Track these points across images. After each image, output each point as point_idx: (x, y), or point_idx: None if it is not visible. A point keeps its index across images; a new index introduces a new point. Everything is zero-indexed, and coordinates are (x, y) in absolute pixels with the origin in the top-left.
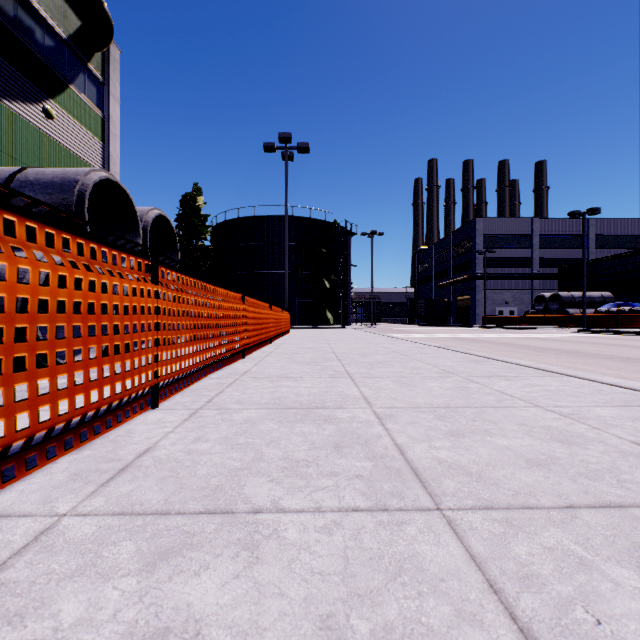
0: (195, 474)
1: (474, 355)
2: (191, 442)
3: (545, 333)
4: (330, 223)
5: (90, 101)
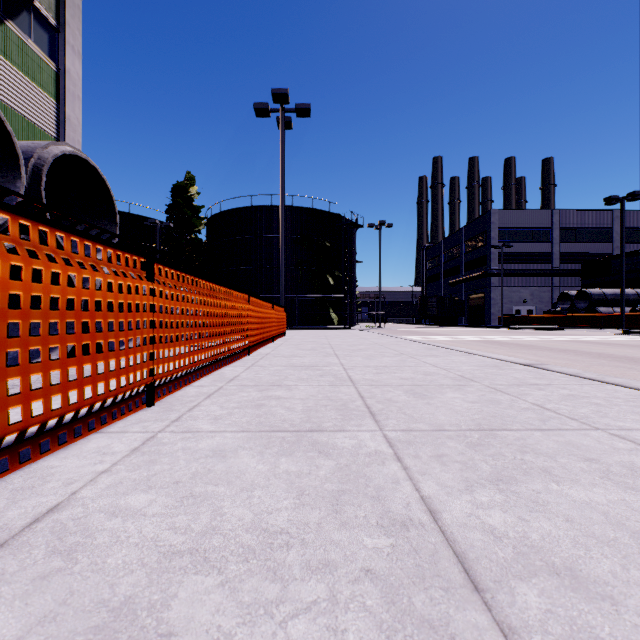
0: None
1: None
2: None
3: (587, 335)
4: (334, 214)
5: (38, 48)
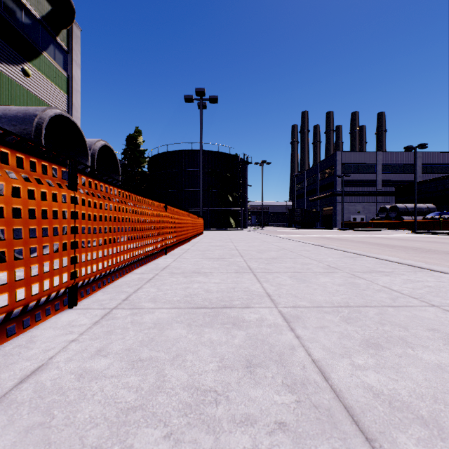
0: (73, 420)
1: (347, 252)
2: (89, 357)
3: (388, 234)
4: (232, 155)
5: (58, 65)
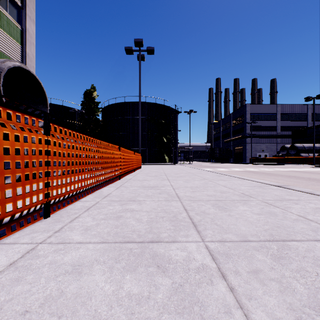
0: None
1: None
2: None
3: (297, 168)
4: (166, 106)
5: (11, 17)
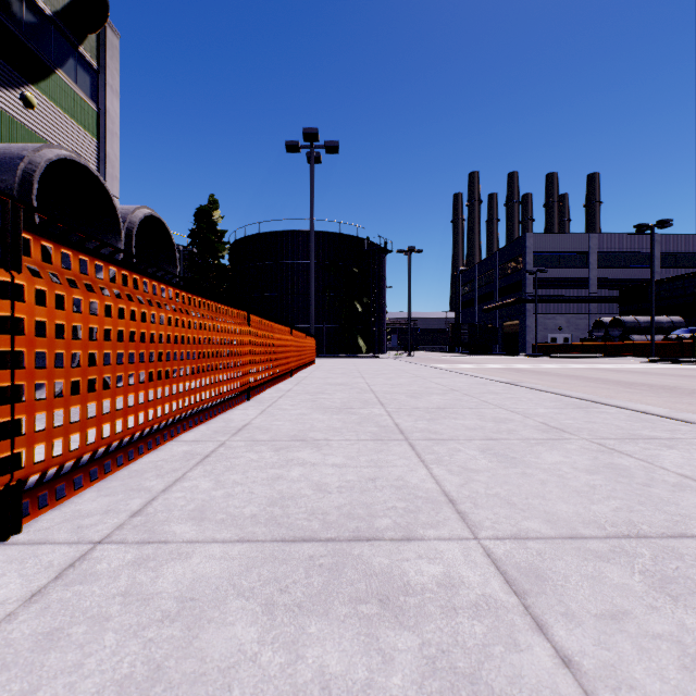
0: None
1: (565, 396)
2: None
3: (611, 363)
4: (362, 239)
5: (82, 91)
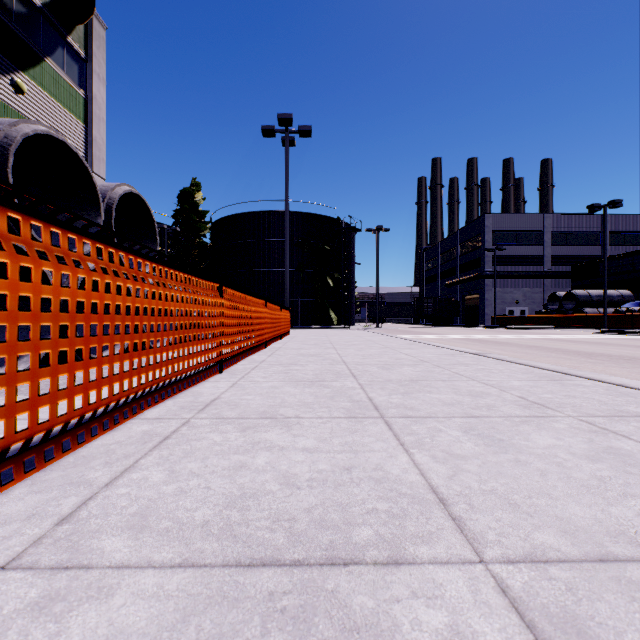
0: None
1: (535, 367)
2: None
3: (567, 334)
4: (334, 219)
5: (70, 78)
